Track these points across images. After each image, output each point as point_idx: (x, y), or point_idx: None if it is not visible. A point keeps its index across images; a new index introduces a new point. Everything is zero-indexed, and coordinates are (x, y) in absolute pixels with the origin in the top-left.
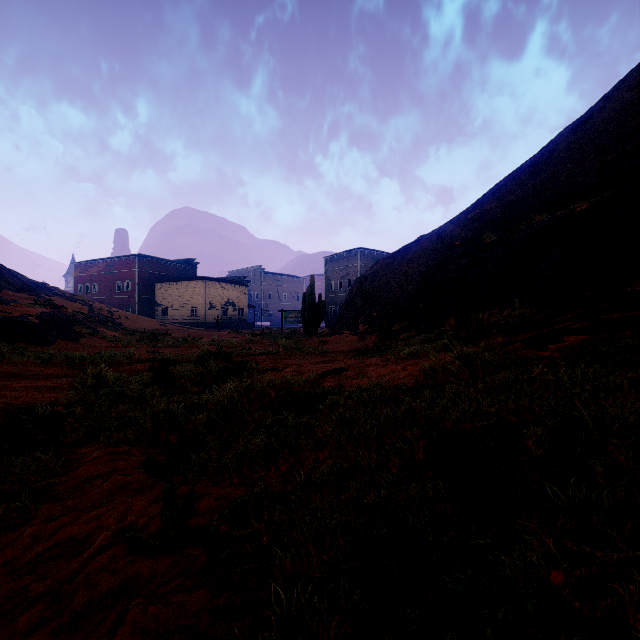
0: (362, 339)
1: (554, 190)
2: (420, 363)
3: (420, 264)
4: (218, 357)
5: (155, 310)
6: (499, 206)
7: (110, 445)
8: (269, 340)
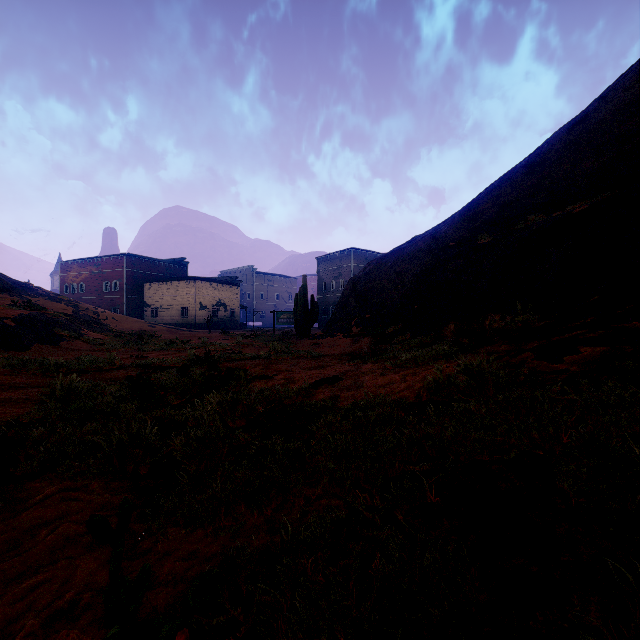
0: (356, 342)
1: (549, 191)
2: (420, 373)
3: (414, 265)
4: (205, 362)
5: (144, 310)
6: (494, 207)
7: (67, 478)
8: (260, 342)
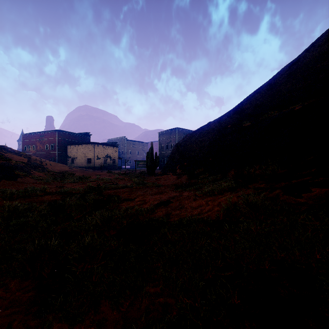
0: (179, 178)
1: (280, 98)
2: (216, 200)
3: (209, 137)
4: (97, 190)
5: (67, 160)
6: (251, 107)
7: None
8: (128, 178)
